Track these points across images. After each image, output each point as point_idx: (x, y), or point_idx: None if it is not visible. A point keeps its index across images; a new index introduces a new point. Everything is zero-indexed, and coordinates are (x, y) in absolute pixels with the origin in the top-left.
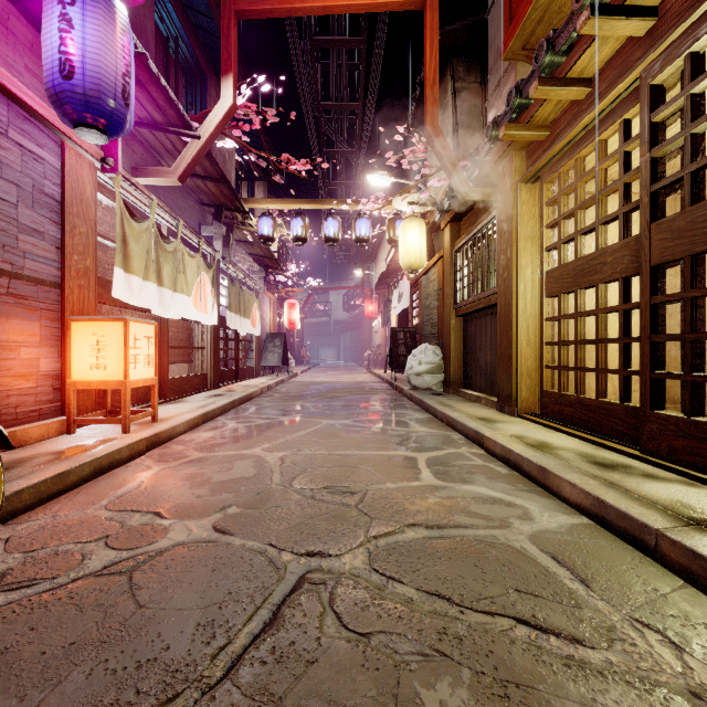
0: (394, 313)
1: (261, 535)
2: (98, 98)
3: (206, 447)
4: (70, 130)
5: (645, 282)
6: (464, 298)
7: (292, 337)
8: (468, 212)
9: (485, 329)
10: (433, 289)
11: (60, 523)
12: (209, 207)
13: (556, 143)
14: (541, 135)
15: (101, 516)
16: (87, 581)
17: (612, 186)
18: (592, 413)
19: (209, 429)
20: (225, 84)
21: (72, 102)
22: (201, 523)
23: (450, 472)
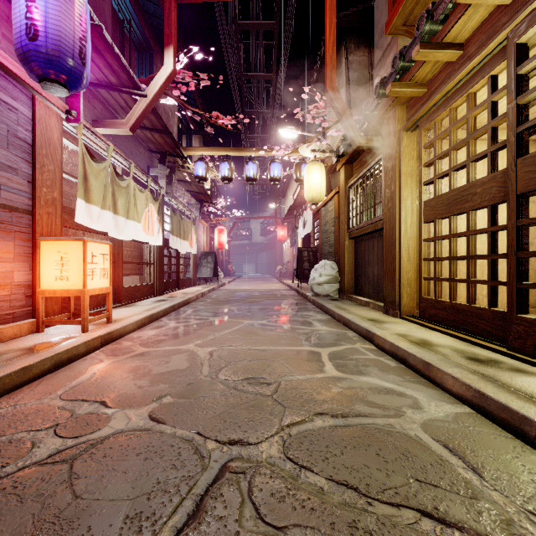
0: (300, 236)
1: (189, 423)
2: (59, 57)
3: (149, 343)
4: (39, 87)
5: (512, 207)
6: (355, 224)
7: (221, 255)
8: (359, 156)
9: (372, 248)
10: (330, 218)
11: (19, 411)
12: (156, 153)
13: (433, 97)
14: (420, 91)
15: (54, 405)
16: (32, 470)
17: (481, 130)
18: (464, 316)
19: (153, 327)
20: (167, 54)
21: (37, 59)
22: (139, 411)
23: (348, 365)
